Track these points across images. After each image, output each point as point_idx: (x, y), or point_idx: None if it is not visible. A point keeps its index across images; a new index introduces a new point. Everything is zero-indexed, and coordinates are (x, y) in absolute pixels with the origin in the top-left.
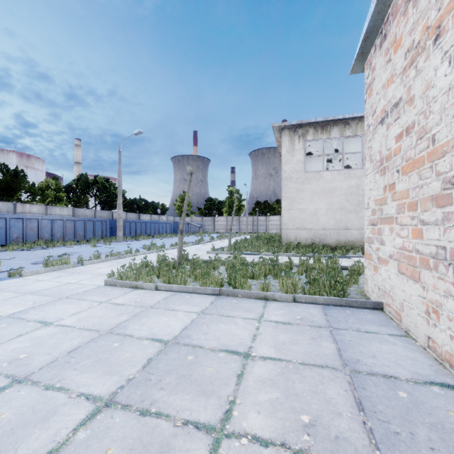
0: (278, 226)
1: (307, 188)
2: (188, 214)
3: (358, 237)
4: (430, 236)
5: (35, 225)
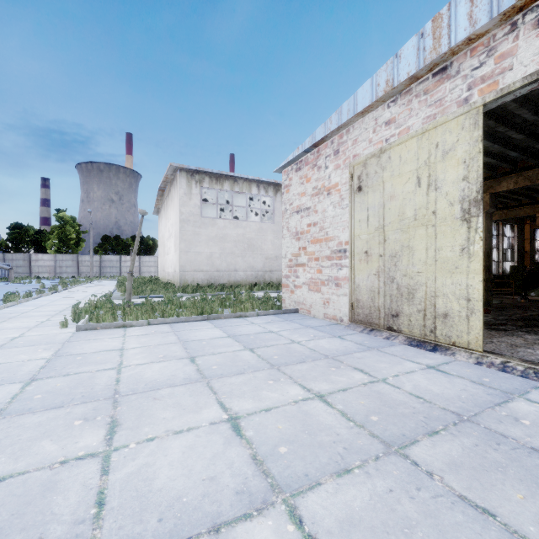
0: (137, 268)
1: (204, 232)
2: None
3: (244, 277)
4: (325, 272)
5: None
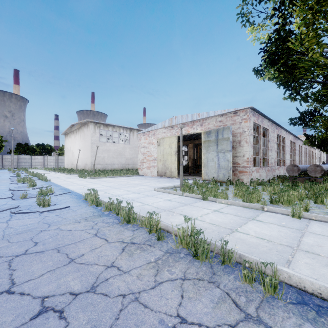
0: (42, 163)
1: (101, 148)
2: None
3: (117, 167)
4: (151, 164)
5: None
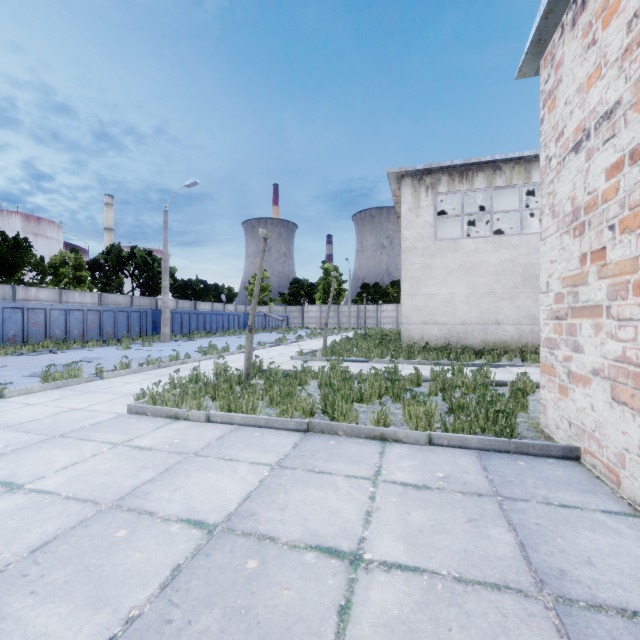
0: (394, 319)
1: (439, 263)
2: (265, 302)
3: (514, 335)
4: None
5: (42, 317)
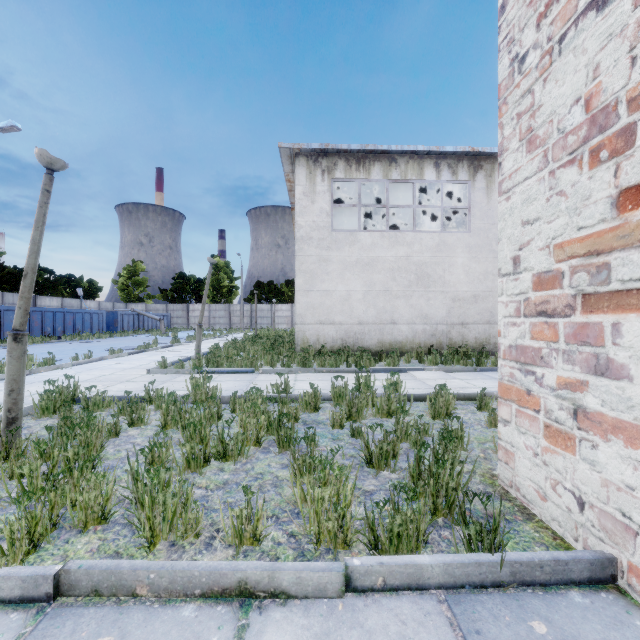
0: (289, 319)
1: (335, 256)
2: (141, 299)
3: (409, 335)
4: None
5: None
